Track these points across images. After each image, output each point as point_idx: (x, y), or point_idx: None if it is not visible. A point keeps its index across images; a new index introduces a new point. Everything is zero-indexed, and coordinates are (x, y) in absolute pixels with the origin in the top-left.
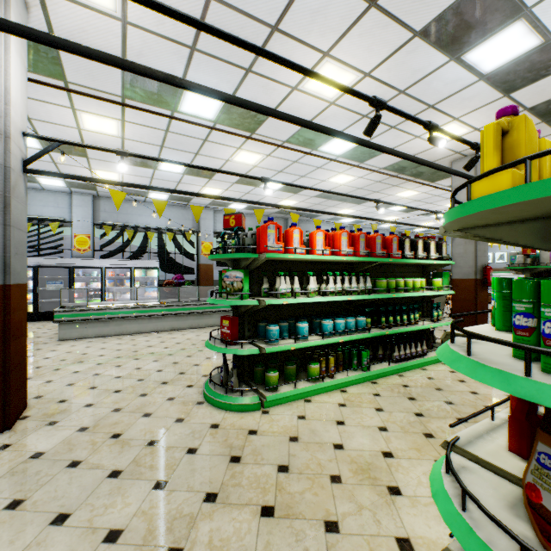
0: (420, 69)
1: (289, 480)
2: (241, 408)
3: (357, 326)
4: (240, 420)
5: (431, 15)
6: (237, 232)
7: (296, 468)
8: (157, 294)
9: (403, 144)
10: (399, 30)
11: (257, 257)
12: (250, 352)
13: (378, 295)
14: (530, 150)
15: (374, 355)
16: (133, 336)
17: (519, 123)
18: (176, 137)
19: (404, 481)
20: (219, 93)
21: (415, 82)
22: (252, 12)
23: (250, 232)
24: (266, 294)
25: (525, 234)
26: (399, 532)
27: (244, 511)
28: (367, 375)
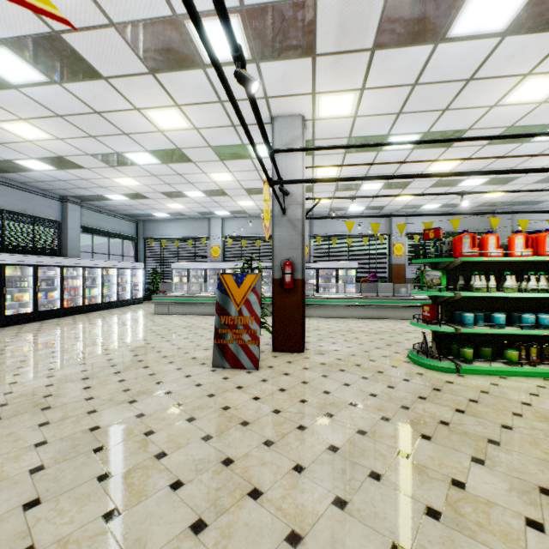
0: None
1: (477, 406)
2: (439, 369)
3: None
4: (439, 375)
5: None
6: (435, 242)
7: (483, 403)
8: (354, 289)
9: None
10: None
11: (453, 261)
12: (447, 330)
13: None
14: None
15: None
16: (343, 319)
17: None
18: (377, 166)
19: None
20: (427, 174)
21: None
22: (448, 79)
23: (446, 241)
24: (461, 289)
25: None
26: None
27: (443, 407)
28: None
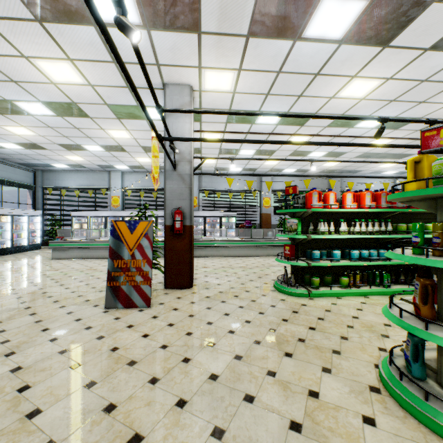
0: (437, 65)
1: (323, 322)
2: (296, 295)
3: (379, 256)
4: (296, 300)
5: (437, 38)
6: (293, 196)
7: (328, 320)
8: (234, 233)
9: (436, 110)
10: (411, 51)
11: (306, 211)
12: (302, 264)
13: (397, 235)
14: (431, 168)
15: (397, 279)
16: (225, 257)
17: (424, 158)
18: (251, 136)
19: (393, 334)
20: (289, 142)
21: (435, 73)
22: (303, 71)
23: (301, 196)
24: (311, 233)
25: (422, 205)
26: (381, 346)
27: (300, 326)
28: (387, 290)
